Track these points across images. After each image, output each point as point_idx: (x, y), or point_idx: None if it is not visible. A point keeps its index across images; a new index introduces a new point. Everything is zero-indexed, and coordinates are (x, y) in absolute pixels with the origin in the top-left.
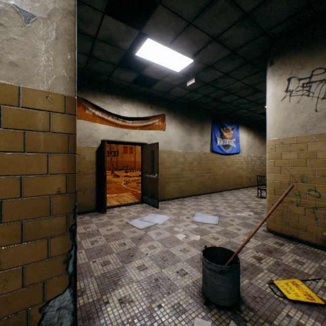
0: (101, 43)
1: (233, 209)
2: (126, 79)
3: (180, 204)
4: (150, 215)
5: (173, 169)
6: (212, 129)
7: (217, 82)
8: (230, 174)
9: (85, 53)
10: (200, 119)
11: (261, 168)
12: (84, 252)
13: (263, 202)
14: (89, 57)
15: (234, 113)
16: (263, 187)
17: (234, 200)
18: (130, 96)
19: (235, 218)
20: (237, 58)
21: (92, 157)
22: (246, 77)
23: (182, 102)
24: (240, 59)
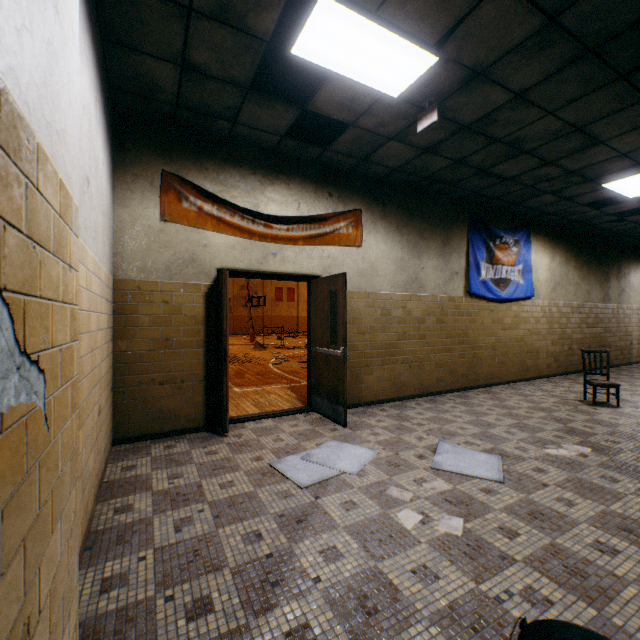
0: (206, 23)
1: (531, 436)
2: (272, 127)
3: (396, 417)
4: (327, 445)
5: (381, 335)
6: (468, 243)
7: (493, 121)
8: (510, 346)
9: (171, 59)
10: (441, 220)
11: (582, 333)
12: (151, 560)
13: (604, 417)
14: (182, 70)
15: (520, 206)
16: (589, 376)
17: (528, 411)
18: (282, 169)
19: (545, 463)
20: (559, 40)
21: (198, 308)
22: (571, 102)
23: (399, 181)
24: (566, 43)
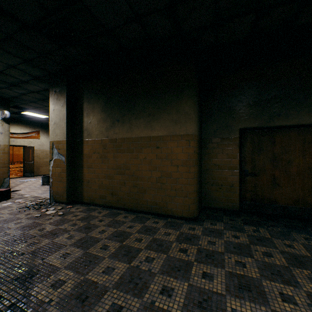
0: None
1: None
2: (14, 116)
3: None
4: (29, 179)
5: (46, 159)
6: None
7: None
8: None
9: None
10: None
11: None
12: None
13: None
14: None
15: None
16: None
17: None
18: (16, 121)
19: None
20: None
21: None
22: None
23: None
24: None
